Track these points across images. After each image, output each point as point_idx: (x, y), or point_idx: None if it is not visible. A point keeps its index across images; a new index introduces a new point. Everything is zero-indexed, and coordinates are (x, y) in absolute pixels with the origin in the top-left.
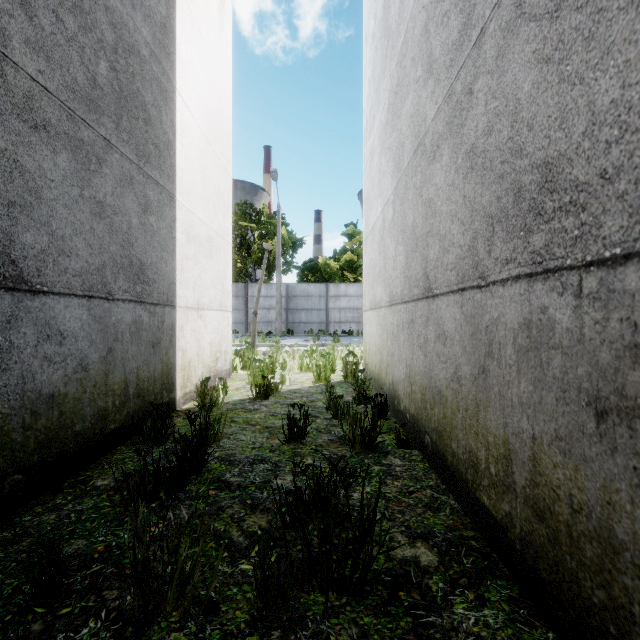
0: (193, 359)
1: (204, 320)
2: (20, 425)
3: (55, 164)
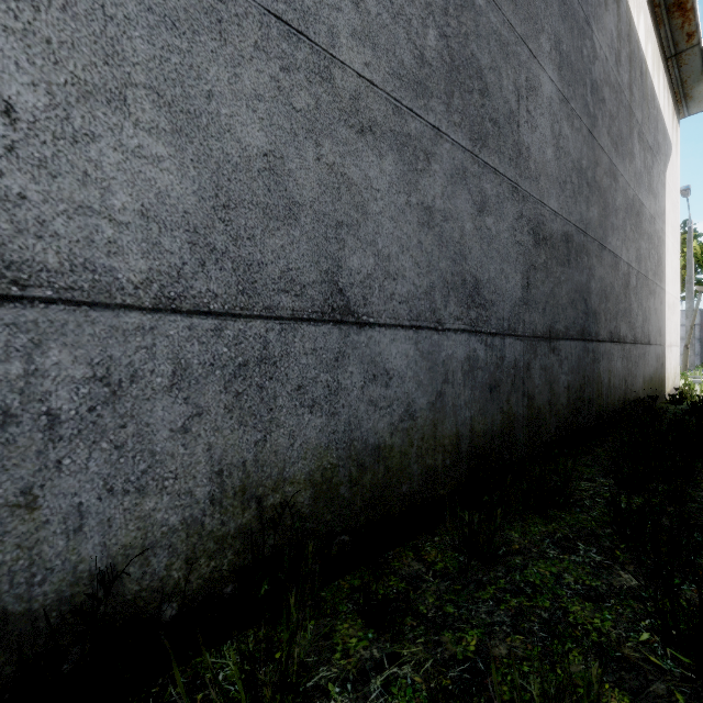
0: (669, 374)
1: (671, 353)
2: (649, 384)
3: (651, 302)
